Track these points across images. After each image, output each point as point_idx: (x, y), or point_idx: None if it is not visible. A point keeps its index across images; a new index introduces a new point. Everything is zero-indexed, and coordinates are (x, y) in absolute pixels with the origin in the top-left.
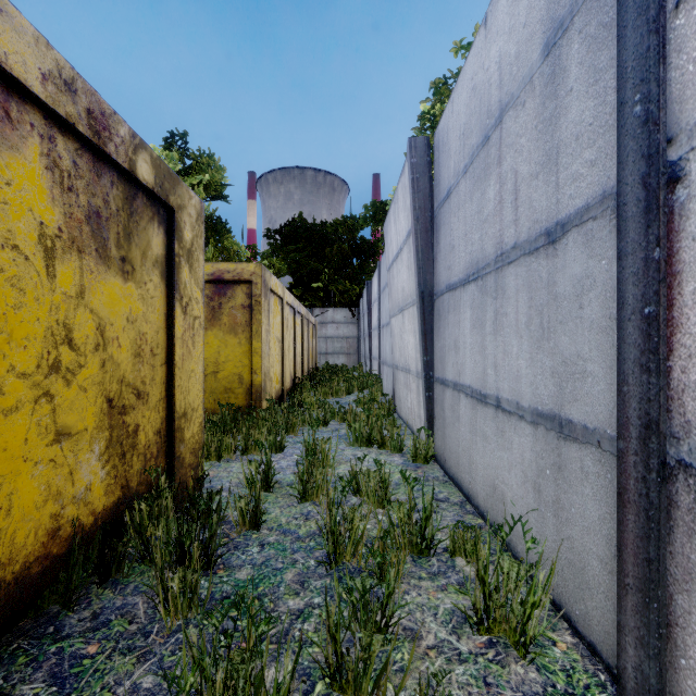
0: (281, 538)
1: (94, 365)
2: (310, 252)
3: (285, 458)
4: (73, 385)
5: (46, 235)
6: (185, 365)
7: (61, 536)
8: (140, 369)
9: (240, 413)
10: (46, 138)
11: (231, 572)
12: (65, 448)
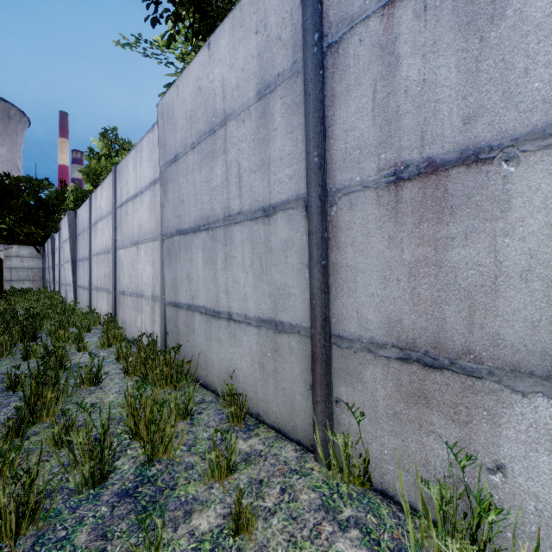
0: None
1: None
2: None
3: None
4: None
5: None
6: None
7: None
8: None
9: None
10: None
11: None
12: None
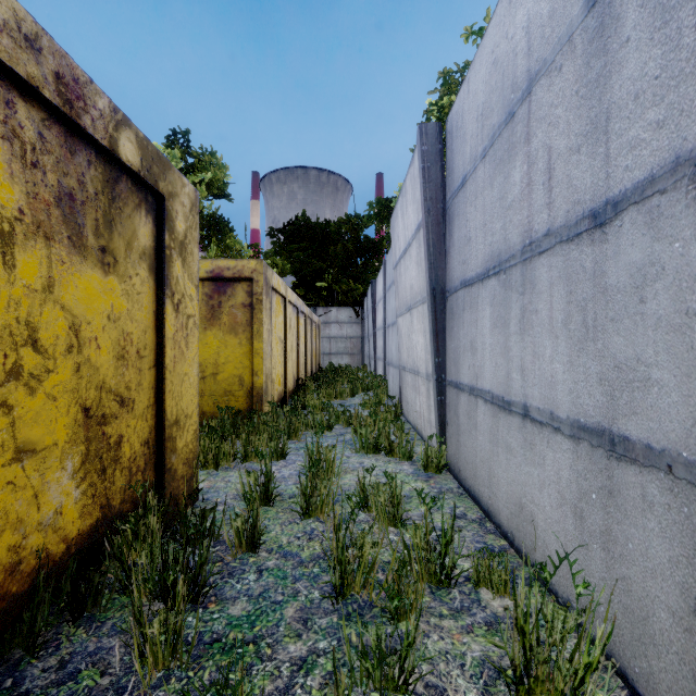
0: (281, 563)
1: (65, 370)
2: (313, 251)
3: (287, 466)
4: (38, 393)
5: (2, 217)
6: (177, 368)
7: (22, 571)
8: (124, 373)
9: (241, 417)
10: (2, 102)
11: (223, 606)
12: (28, 467)
